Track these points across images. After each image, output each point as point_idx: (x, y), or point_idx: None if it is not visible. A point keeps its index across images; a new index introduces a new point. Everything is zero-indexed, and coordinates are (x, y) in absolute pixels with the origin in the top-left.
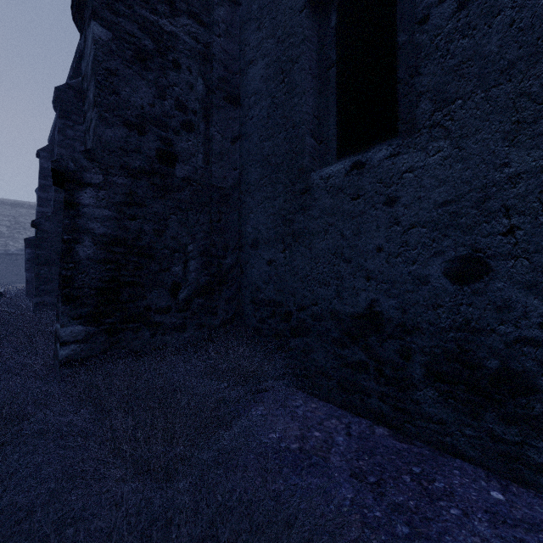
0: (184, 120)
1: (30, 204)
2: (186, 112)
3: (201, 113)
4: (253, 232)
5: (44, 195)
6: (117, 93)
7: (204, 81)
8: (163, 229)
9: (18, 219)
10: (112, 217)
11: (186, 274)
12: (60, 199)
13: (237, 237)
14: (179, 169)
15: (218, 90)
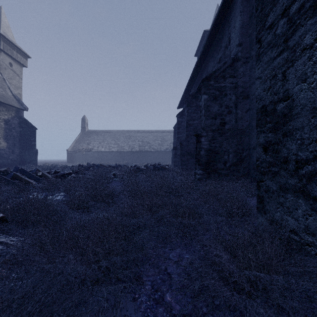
0: (228, 111)
1: (167, 131)
2: (228, 108)
3: (234, 106)
4: (253, 144)
5: (178, 130)
6: (209, 111)
7: (235, 95)
8: (221, 145)
9: (163, 137)
10: (208, 143)
11: (228, 158)
12: (187, 134)
13: (248, 145)
14: (226, 126)
15: (240, 96)
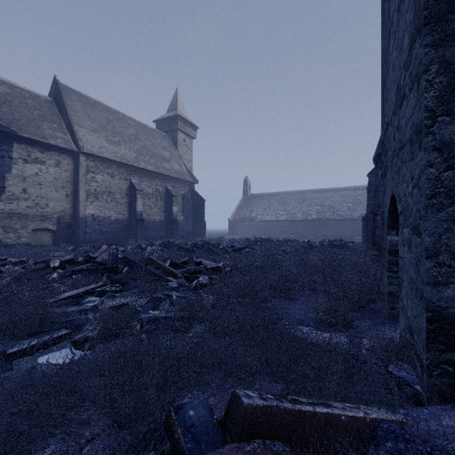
0: None
1: (363, 187)
2: None
3: None
4: None
5: (370, 195)
6: None
7: None
8: None
9: (357, 197)
10: None
11: None
12: (375, 204)
13: None
14: None
15: None
